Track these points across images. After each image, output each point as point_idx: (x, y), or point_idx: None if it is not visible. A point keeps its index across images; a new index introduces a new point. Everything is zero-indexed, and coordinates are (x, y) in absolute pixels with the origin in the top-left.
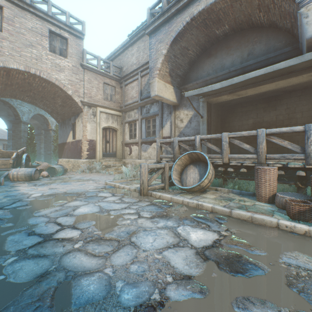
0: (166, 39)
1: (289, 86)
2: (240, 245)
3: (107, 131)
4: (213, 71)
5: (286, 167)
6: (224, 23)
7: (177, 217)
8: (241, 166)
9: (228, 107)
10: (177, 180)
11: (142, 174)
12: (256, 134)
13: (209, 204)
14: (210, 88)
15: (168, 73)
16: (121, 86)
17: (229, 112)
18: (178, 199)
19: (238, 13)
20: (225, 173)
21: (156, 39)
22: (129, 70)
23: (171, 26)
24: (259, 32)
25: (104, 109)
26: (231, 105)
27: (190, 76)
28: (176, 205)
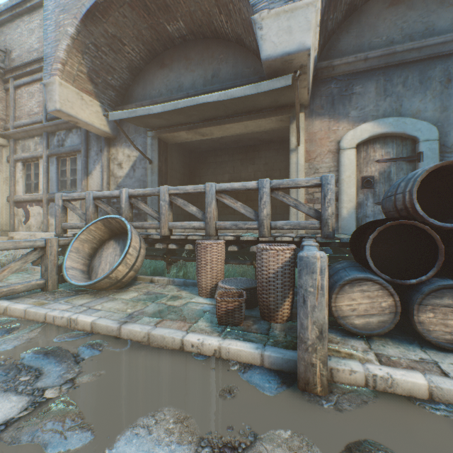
0: (75, 8)
1: (266, 134)
2: (47, 430)
3: None
4: (167, 91)
5: (243, 241)
6: (177, 16)
7: None
8: (188, 240)
9: (200, 154)
10: (79, 269)
11: None
12: (204, 190)
13: (90, 318)
14: (148, 111)
15: (86, 76)
16: (6, 86)
17: (200, 162)
18: (38, 313)
19: (193, 4)
20: (170, 252)
21: (56, 2)
22: (25, 59)
23: None
24: (226, 48)
25: None
26: (203, 151)
27: (135, 93)
28: (23, 329)
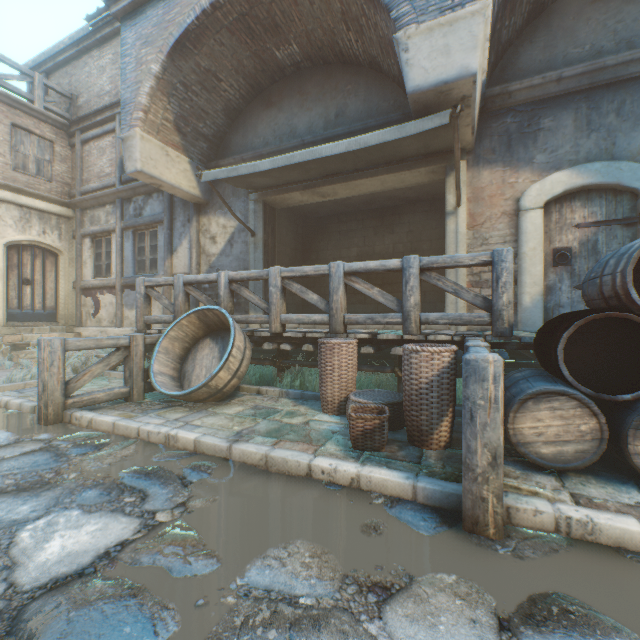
0: (161, 40)
1: (410, 190)
2: (167, 554)
3: (25, 253)
4: (275, 138)
5: (380, 340)
6: (290, 38)
7: (76, 482)
8: (306, 339)
9: (317, 222)
10: (169, 375)
11: (42, 367)
12: (328, 272)
13: (192, 435)
14: (253, 168)
15: (173, 125)
16: (71, 141)
17: (318, 231)
18: (129, 427)
19: (311, 21)
20: (281, 354)
21: (137, 33)
22: (95, 106)
23: (170, 9)
24: (355, 75)
25: (11, 194)
26: (321, 216)
27: (232, 143)
28: (114, 445)
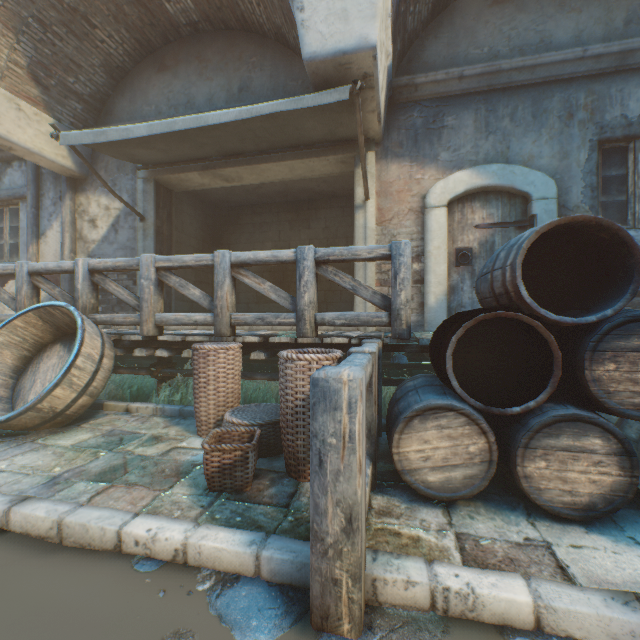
0: None
1: (325, 183)
2: None
3: None
4: (170, 108)
5: (276, 344)
6: None
7: None
8: (190, 343)
9: (229, 211)
10: None
11: None
12: (212, 262)
13: None
14: (126, 133)
15: (26, 71)
16: None
17: (230, 222)
18: None
19: None
20: (162, 362)
21: None
22: None
23: None
24: (261, 47)
25: None
26: (234, 206)
27: (117, 108)
28: None
